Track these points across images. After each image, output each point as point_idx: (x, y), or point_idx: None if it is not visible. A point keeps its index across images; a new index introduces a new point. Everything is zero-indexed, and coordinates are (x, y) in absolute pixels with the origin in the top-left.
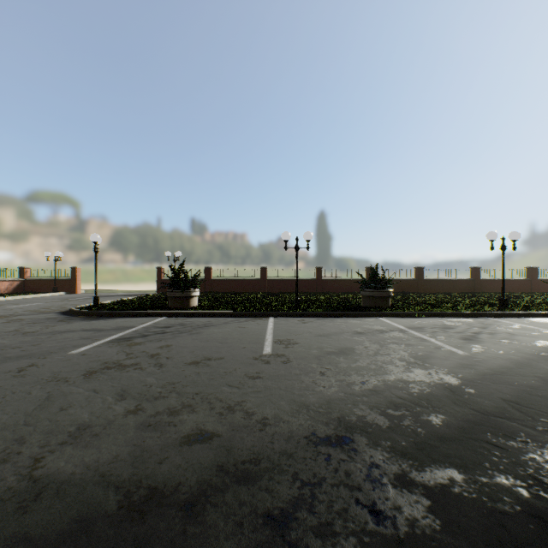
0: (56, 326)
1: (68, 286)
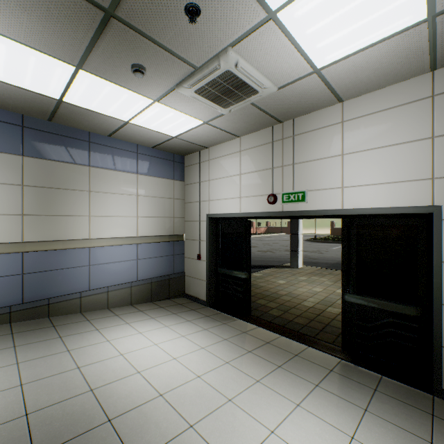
0: (313, 244)
1: (285, 230)
